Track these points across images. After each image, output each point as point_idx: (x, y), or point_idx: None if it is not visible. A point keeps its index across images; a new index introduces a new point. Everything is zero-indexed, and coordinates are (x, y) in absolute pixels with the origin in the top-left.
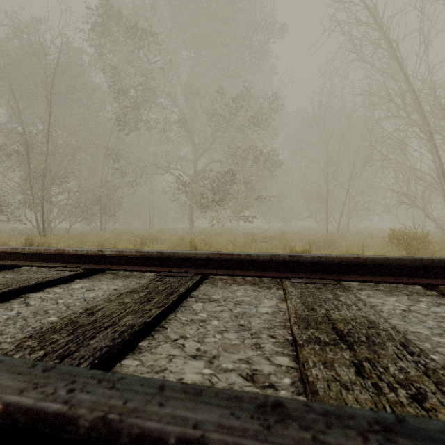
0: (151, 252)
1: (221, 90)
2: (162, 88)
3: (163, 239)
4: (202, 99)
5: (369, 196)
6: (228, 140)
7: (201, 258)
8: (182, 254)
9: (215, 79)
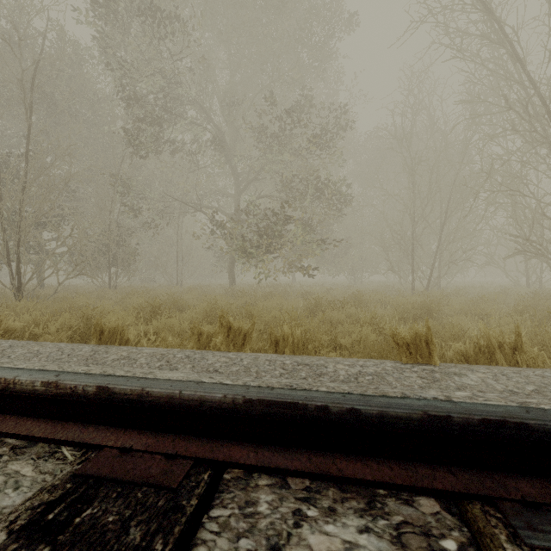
0: (83, 388)
1: (271, 97)
2: (191, 96)
3: (190, 302)
4: (246, 113)
5: (464, 243)
6: (281, 166)
7: (215, 412)
8: (162, 397)
9: (263, 87)
